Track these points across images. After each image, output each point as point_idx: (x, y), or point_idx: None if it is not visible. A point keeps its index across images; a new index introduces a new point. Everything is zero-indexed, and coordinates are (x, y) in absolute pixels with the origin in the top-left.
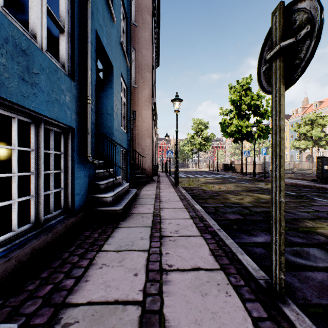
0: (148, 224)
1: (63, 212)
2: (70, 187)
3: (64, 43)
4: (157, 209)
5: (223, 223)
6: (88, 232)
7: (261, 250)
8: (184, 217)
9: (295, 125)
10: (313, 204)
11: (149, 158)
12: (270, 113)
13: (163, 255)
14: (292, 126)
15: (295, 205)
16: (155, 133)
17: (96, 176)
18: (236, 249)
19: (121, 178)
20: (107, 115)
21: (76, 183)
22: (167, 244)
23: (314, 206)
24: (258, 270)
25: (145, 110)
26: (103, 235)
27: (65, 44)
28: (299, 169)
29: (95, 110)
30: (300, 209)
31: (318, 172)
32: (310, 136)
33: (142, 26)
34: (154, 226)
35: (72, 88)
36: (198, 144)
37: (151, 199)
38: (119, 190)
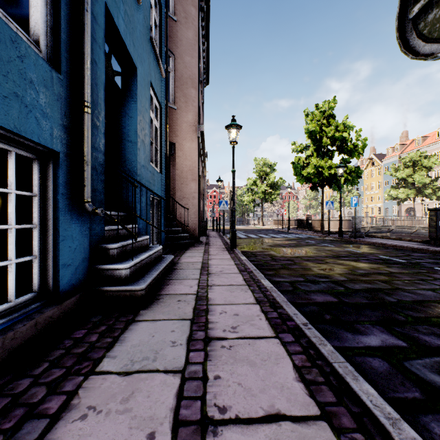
0: (187, 314)
1: (37, 297)
2: (51, 253)
3: (38, 3)
4: (202, 288)
5: (307, 309)
6: (82, 332)
7: (382, 364)
8: (246, 300)
9: (391, 167)
10: (436, 277)
11: (195, 210)
12: (362, 149)
13: (209, 382)
14: (387, 170)
15: (410, 278)
16: (202, 176)
17: (105, 235)
18: (343, 368)
19: (152, 239)
20: (128, 142)
21: (62, 246)
22: (217, 356)
23: (439, 280)
24: (397, 422)
25: (189, 142)
26: (107, 337)
27: (40, 5)
28: (397, 226)
29: (103, 129)
30: (420, 286)
31: (431, 230)
32: (411, 182)
33: (184, 22)
34: (196, 319)
35: (54, 82)
36: (261, 193)
37: (195, 270)
38: (144, 257)
